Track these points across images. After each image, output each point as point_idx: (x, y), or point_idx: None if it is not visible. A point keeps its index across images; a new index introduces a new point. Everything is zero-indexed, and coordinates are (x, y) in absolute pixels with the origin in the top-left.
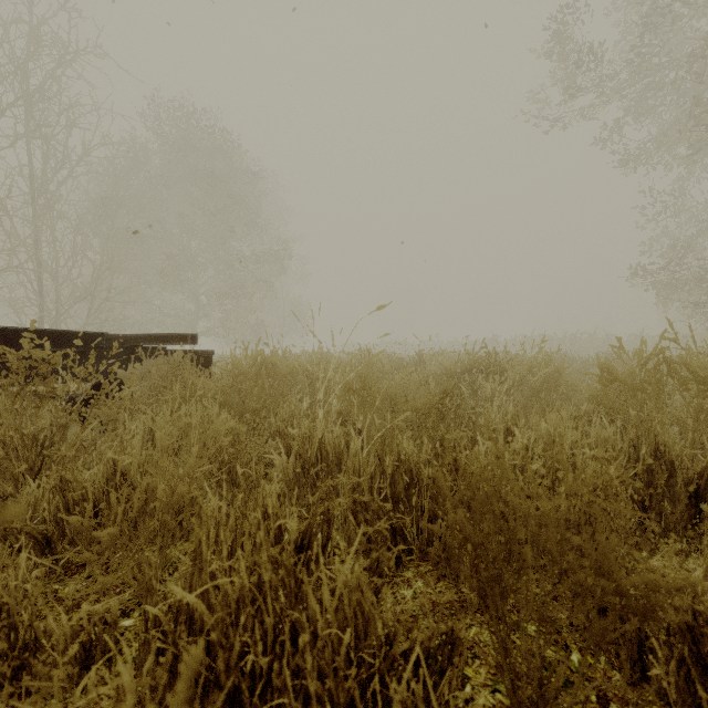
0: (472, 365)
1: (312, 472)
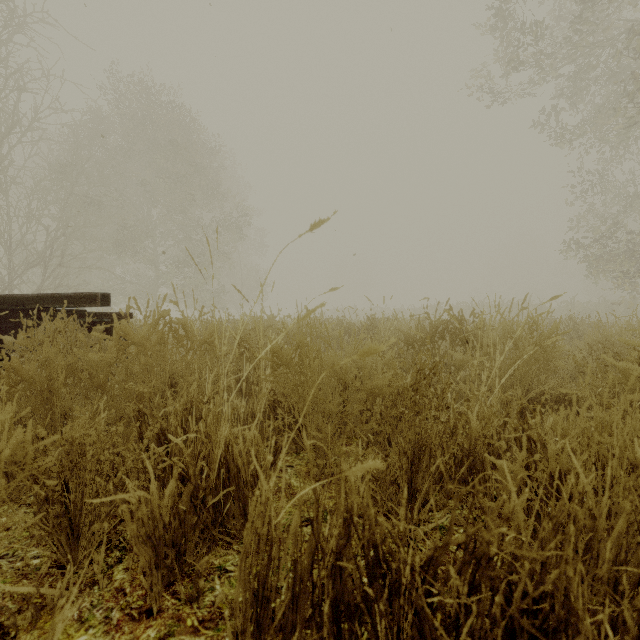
0: (435, 330)
1: (211, 504)
